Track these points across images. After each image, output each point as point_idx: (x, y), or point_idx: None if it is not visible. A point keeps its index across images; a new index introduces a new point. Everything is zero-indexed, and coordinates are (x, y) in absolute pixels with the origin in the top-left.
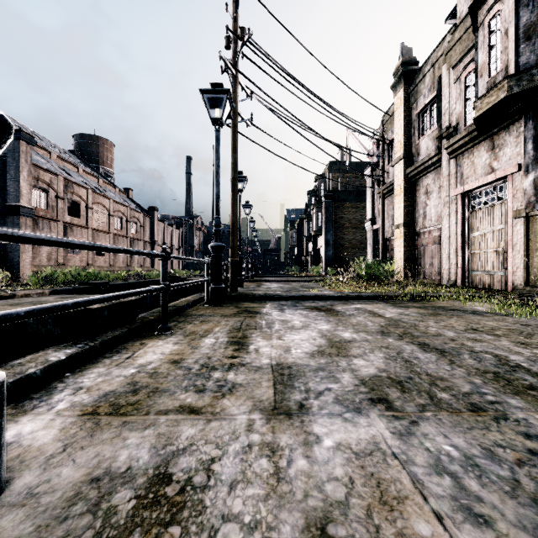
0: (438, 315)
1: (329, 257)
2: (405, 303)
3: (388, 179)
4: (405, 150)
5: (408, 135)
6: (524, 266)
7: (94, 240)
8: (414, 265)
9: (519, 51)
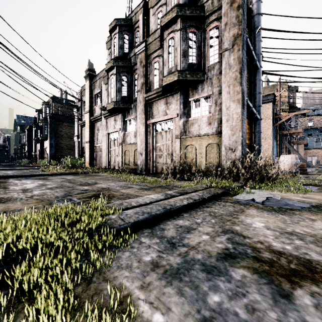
0: (86, 177)
1: (53, 154)
2: (80, 175)
3: (84, 119)
4: (90, 108)
5: (91, 102)
6: (121, 161)
7: None
8: (94, 160)
9: (117, 94)
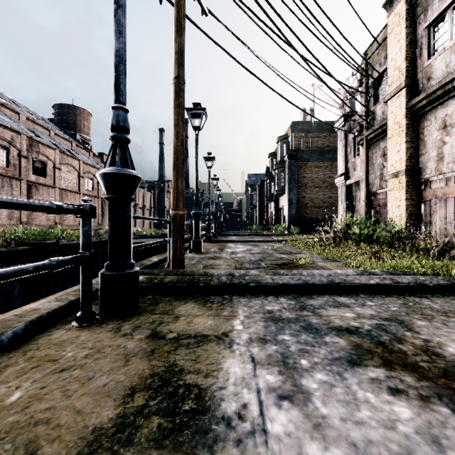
0: None
1: (292, 216)
2: None
3: (374, 122)
4: (407, 76)
5: (412, 58)
6: None
7: (62, 200)
8: (419, 223)
9: None
